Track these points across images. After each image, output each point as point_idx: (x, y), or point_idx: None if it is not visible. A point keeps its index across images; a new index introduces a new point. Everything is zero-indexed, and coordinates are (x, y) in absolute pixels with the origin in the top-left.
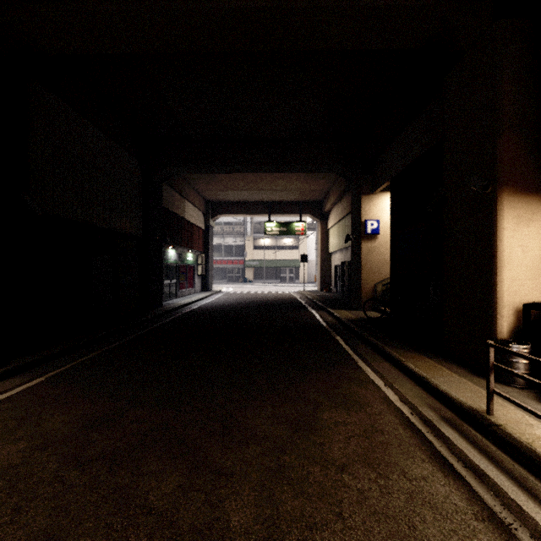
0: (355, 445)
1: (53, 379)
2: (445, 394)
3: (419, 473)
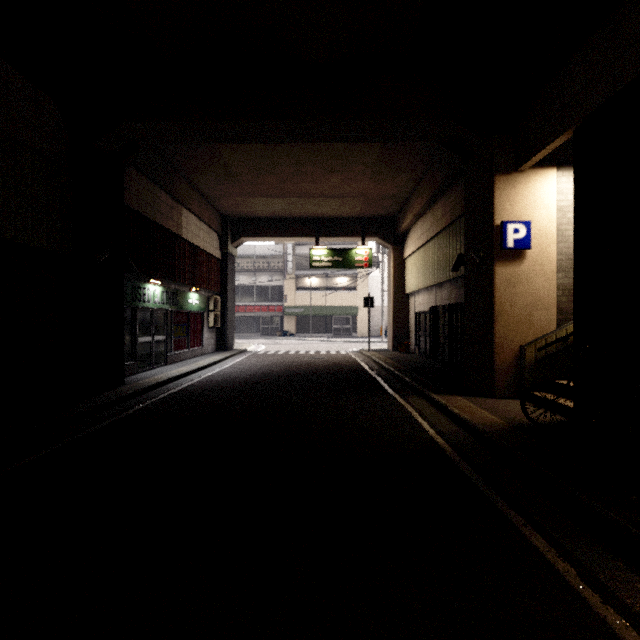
0: None
1: None
2: None
3: None
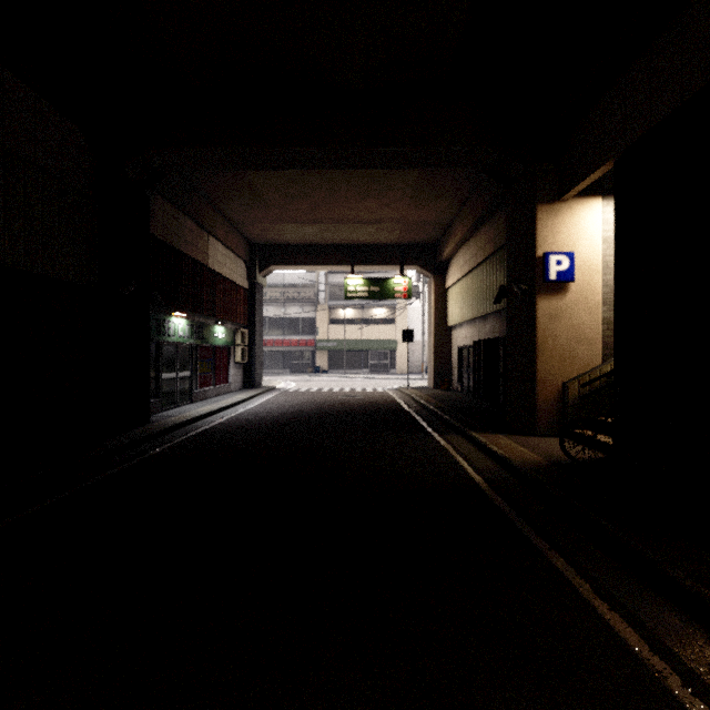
0: None
1: None
2: None
3: None
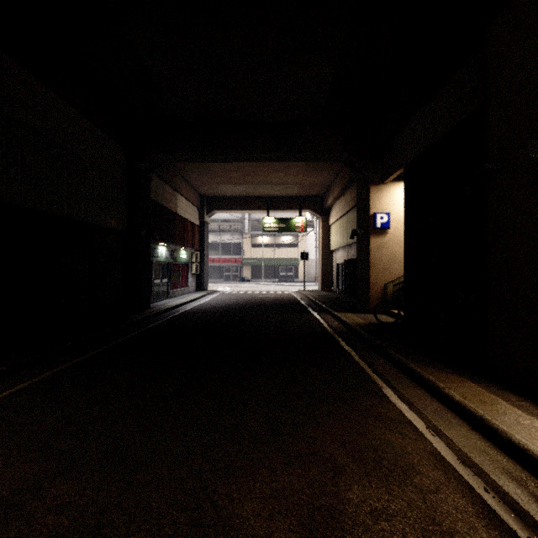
0: None
1: None
2: (526, 452)
3: None
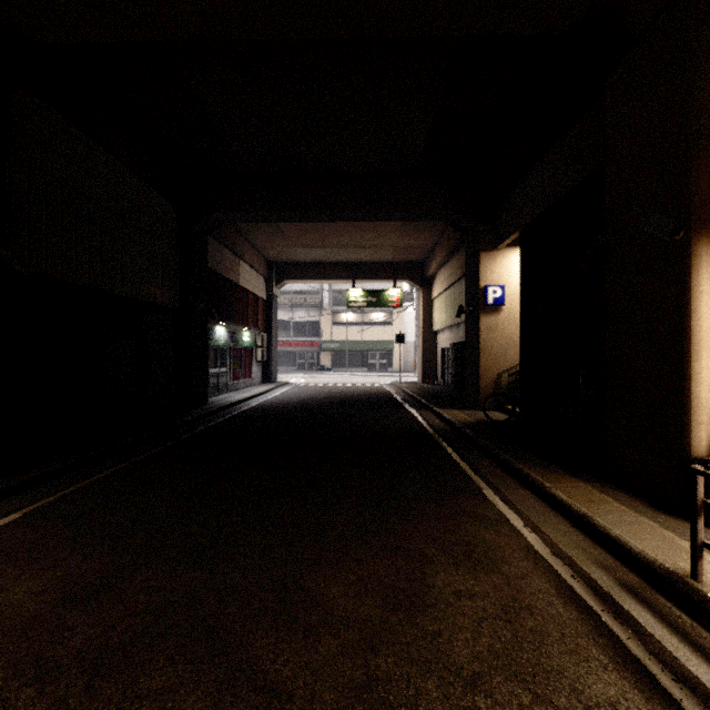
0: (490, 637)
1: (33, 515)
2: (620, 543)
3: (603, 694)
